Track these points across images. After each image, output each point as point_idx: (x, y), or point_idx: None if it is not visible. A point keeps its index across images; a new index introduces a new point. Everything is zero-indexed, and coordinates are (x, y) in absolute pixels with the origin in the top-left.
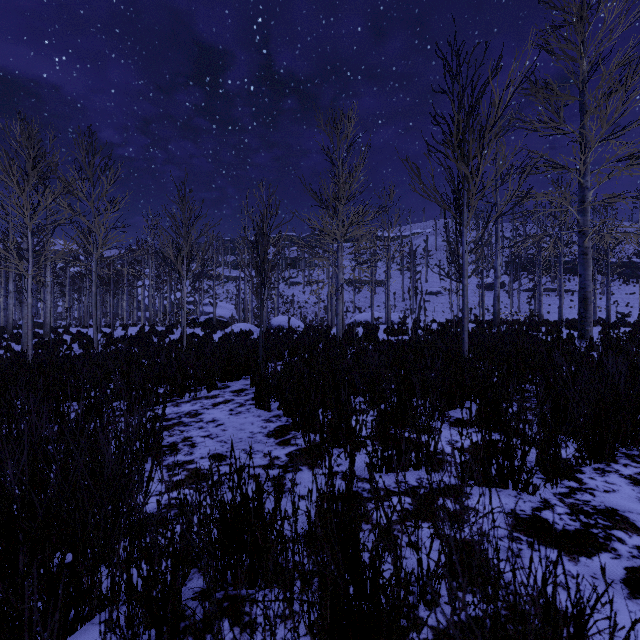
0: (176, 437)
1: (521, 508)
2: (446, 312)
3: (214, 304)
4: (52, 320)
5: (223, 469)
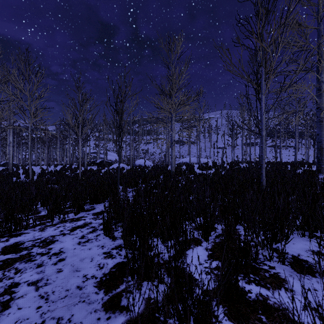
0: (2, 284)
1: None
2: (227, 157)
3: (104, 153)
4: (21, 162)
5: None
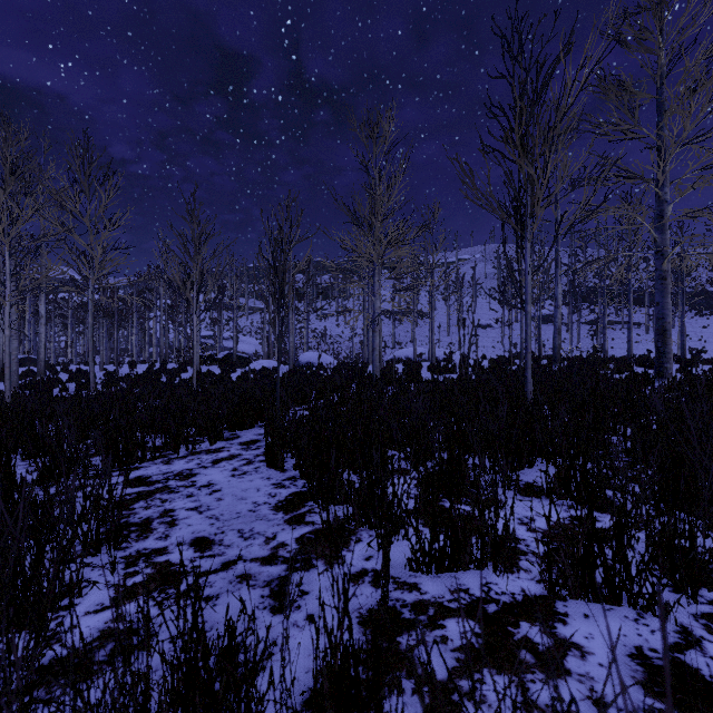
0: (153, 510)
1: (650, 645)
2: (497, 347)
3: (234, 338)
4: (52, 356)
5: (204, 564)
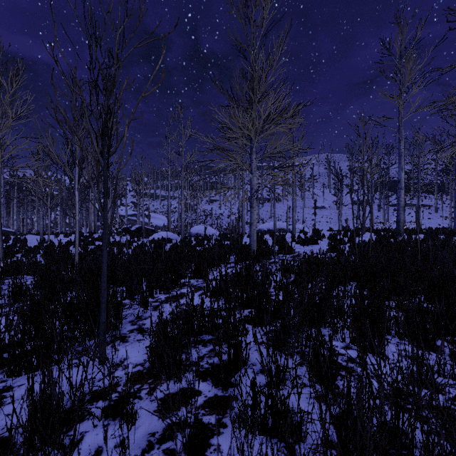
0: None
1: None
2: (329, 222)
3: (143, 215)
4: (25, 228)
5: None
